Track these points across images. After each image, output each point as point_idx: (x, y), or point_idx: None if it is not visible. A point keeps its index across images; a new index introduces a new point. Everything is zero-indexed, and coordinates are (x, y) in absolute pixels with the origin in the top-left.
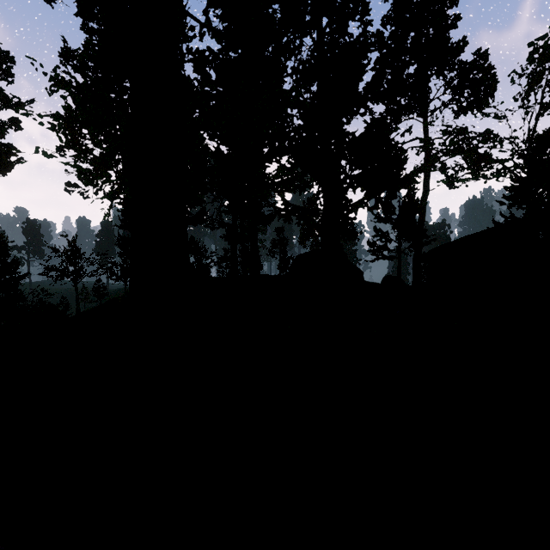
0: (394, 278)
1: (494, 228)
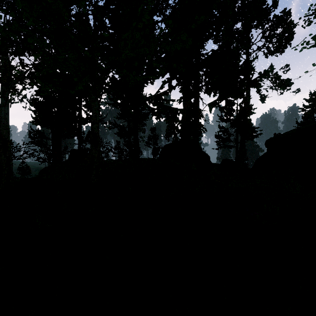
0: (230, 160)
1: None
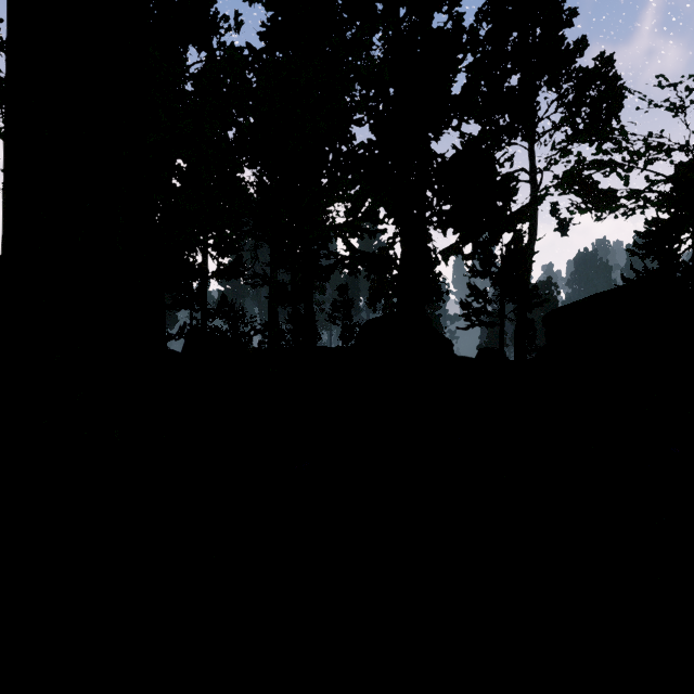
0: (493, 350)
1: (636, 282)
